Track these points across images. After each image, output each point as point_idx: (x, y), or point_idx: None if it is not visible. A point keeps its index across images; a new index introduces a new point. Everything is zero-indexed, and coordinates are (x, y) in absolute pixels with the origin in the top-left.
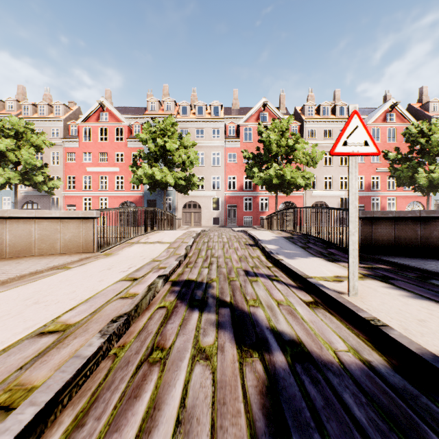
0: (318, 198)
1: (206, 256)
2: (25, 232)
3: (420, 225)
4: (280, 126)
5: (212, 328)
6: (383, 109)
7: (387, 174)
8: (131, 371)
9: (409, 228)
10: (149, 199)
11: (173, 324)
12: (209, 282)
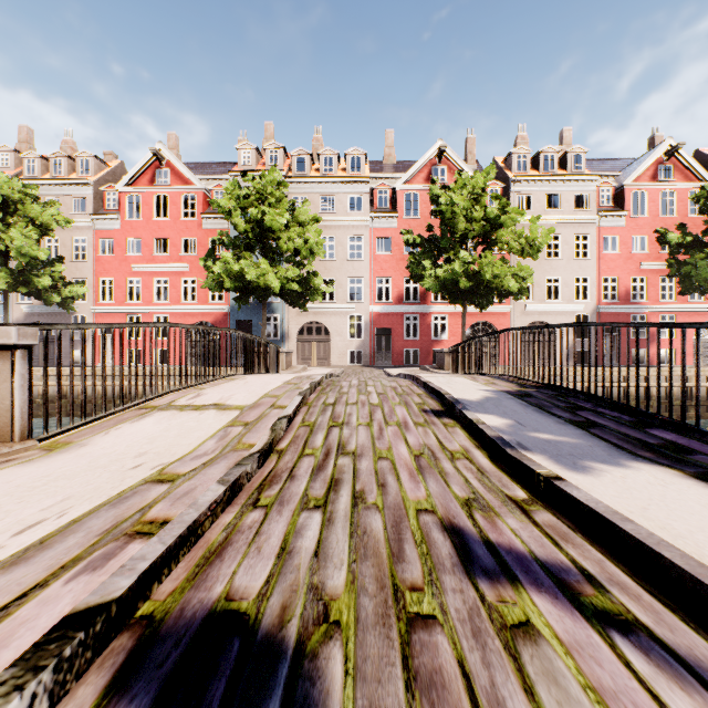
0: (536, 316)
1: (326, 449)
2: None
3: None
4: (471, 185)
5: None
6: (652, 157)
7: (660, 273)
8: None
9: None
10: (239, 318)
11: None
12: (309, 649)
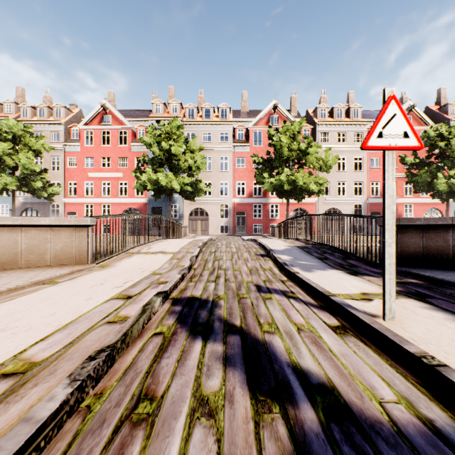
0: (331, 205)
1: (213, 268)
2: (9, 242)
3: (452, 233)
4: (291, 129)
5: (218, 365)
6: None
7: (404, 180)
8: (105, 437)
9: (439, 237)
10: (154, 206)
11: (169, 359)
12: (216, 300)
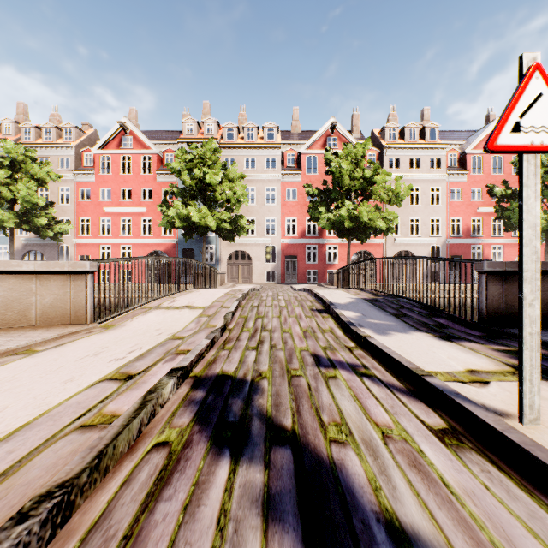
0: (402, 247)
1: (255, 328)
2: None
3: None
4: (353, 153)
5: (254, 520)
6: (486, 132)
7: (492, 216)
8: None
9: None
10: (184, 248)
11: (170, 503)
12: (256, 381)
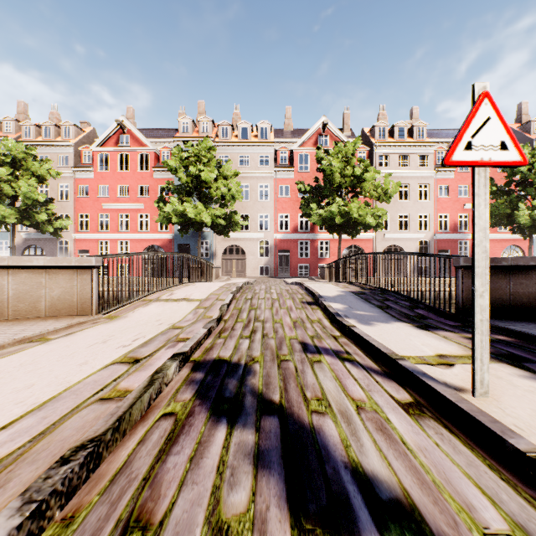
0: (392, 242)
1: (248, 319)
2: None
3: None
4: (344, 151)
5: (246, 467)
6: None
7: None
8: None
9: (530, 282)
10: (180, 242)
11: (178, 456)
12: (249, 364)
